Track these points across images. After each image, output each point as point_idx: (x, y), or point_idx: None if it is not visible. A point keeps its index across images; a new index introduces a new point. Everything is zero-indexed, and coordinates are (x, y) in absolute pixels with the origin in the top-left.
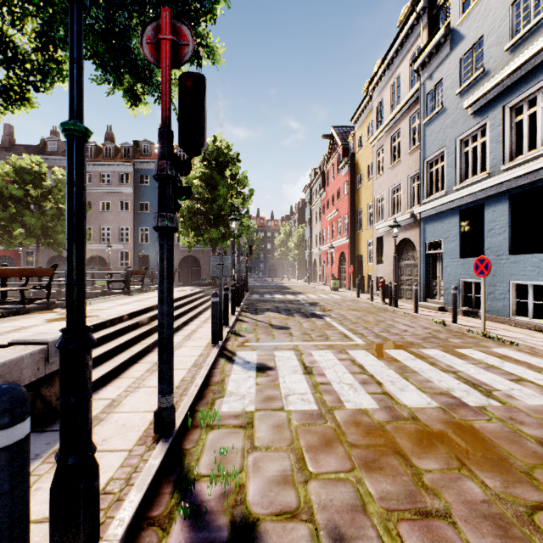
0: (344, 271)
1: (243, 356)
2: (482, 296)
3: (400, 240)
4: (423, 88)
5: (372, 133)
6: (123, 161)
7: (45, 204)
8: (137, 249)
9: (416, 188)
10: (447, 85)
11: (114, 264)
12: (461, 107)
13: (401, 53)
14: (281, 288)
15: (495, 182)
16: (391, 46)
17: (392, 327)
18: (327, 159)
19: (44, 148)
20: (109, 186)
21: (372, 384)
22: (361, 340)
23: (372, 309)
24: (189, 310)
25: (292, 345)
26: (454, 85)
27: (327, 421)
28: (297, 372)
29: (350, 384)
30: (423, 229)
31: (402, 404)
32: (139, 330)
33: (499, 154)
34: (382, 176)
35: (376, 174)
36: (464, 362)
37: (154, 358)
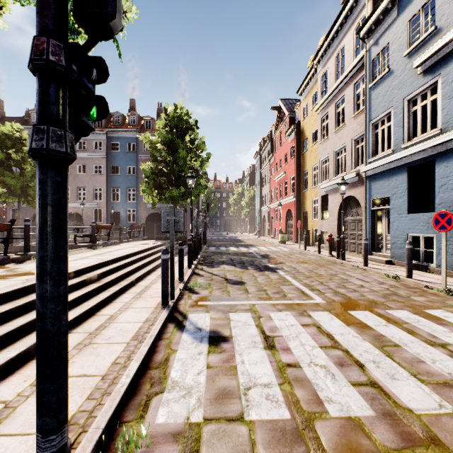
0: (291, 226)
1: (194, 320)
2: (443, 252)
3: (344, 198)
4: (369, 54)
5: (317, 102)
6: (97, 130)
7: (25, 166)
8: (109, 206)
9: (360, 149)
10: (394, 48)
11: (89, 220)
12: (409, 67)
13: (346, 26)
14: (235, 240)
15: (450, 137)
16: (336, 19)
17: (347, 282)
18: (275, 128)
19: (28, 118)
20: (84, 152)
21: (351, 367)
22: (320, 298)
23: (321, 261)
24: (147, 263)
25: (248, 305)
26: (402, 47)
27: (308, 448)
28: (256, 346)
29: (325, 367)
30: (369, 187)
31: (405, 407)
32: (84, 289)
33: (452, 110)
34: (326, 140)
35: (320, 138)
36: (446, 330)
37: (92, 325)
